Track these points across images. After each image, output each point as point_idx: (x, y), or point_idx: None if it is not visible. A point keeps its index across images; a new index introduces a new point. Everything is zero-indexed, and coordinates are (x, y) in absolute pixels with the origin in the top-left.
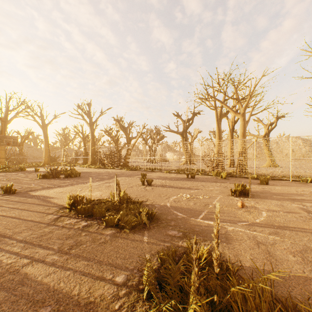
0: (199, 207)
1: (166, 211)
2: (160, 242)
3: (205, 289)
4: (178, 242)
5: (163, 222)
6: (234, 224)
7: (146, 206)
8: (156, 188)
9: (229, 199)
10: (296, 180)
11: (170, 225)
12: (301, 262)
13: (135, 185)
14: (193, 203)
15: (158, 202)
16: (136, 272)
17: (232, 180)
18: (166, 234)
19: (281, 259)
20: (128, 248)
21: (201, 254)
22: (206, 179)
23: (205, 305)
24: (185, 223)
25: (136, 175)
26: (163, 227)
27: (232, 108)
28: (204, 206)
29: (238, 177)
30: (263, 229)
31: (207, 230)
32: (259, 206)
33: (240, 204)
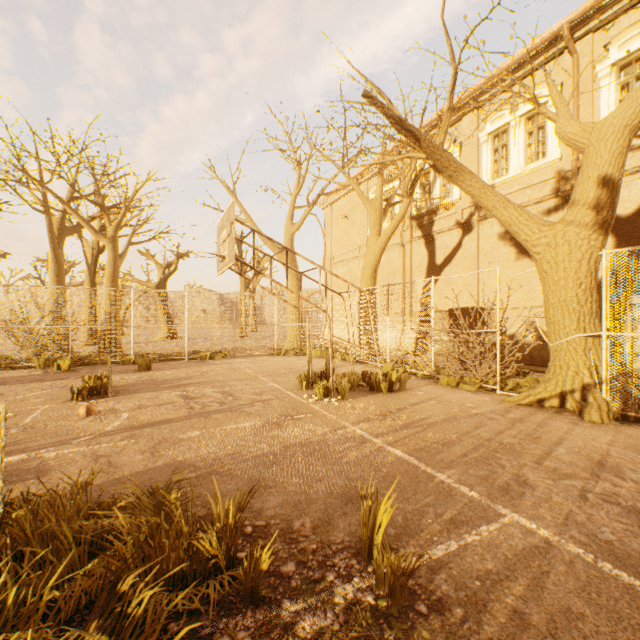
0: None
1: None
2: None
3: None
4: None
5: None
6: (64, 446)
7: None
8: None
9: (66, 408)
10: (194, 357)
11: None
12: (149, 457)
13: None
14: None
15: None
16: None
17: (86, 371)
18: None
19: (126, 463)
20: None
21: None
22: (15, 377)
23: None
24: None
25: None
26: None
27: (92, 220)
28: None
29: (101, 363)
30: (116, 436)
31: None
32: (121, 406)
33: (84, 411)
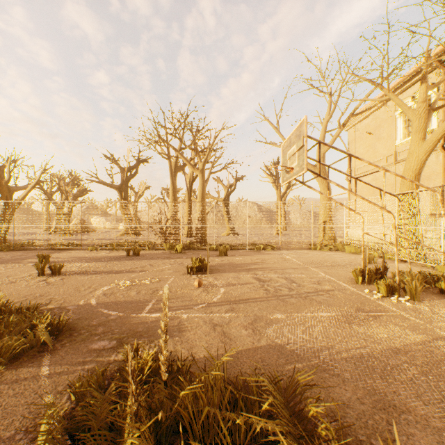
0: (144, 296)
1: (90, 313)
2: (75, 366)
3: (148, 409)
4: (109, 356)
5: (82, 332)
6: (190, 310)
7: (48, 312)
8: (70, 278)
9: (185, 279)
10: (251, 248)
11: (97, 334)
12: (252, 333)
13: (24, 278)
14: (136, 292)
15: (73, 300)
16: (21, 438)
17: (190, 253)
18: (88, 350)
19: (235, 336)
20: (2, 400)
21: (145, 362)
22: (156, 255)
23: (148, 430)
24: (121, 324)
25: (26, 259)
26: (82, 340)
27: (190, 161)
28: (153, 294)
29: (197, 249)
30: (221, 308)
31: (155, 327)
32: (217, 282)
33: (197, 283)
